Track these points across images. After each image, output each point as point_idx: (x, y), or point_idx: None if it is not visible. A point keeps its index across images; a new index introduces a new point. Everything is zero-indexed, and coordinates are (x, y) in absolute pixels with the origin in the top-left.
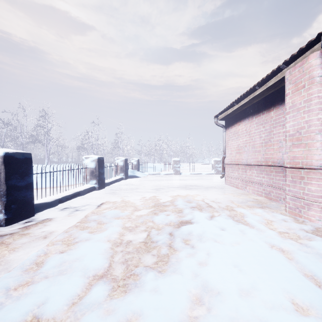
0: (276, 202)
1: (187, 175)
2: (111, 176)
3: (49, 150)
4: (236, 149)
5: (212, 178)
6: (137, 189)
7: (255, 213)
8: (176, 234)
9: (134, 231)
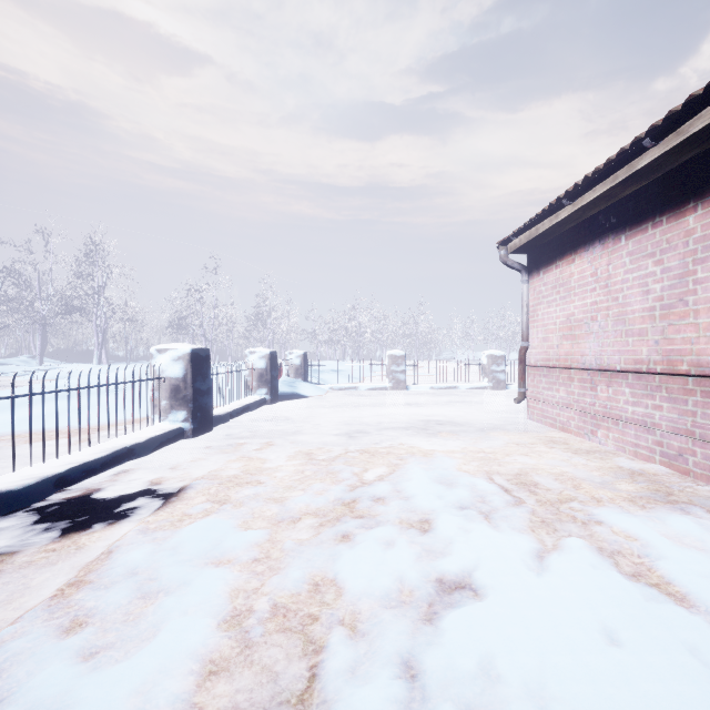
0: (707, 485)
1: (424, 392)
2: (238, 395)
3: (103, 330)
4: (563, 326)
5: (486, 401)
6: (298, 434)
7: (679, 538)
8: (433, 677)
9: (262, 646)
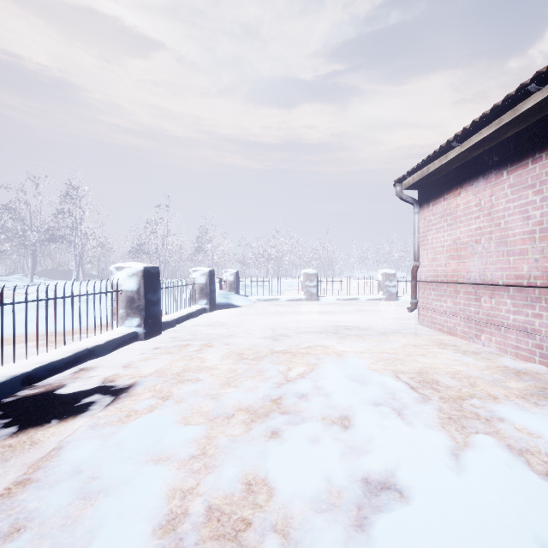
0: None
1: (332, 303)
2: (184, 304)
3: (80, 254)
4: (450, 248)
5: (382, 310)
6: (231, 337)
7: None
8: None
9: None
